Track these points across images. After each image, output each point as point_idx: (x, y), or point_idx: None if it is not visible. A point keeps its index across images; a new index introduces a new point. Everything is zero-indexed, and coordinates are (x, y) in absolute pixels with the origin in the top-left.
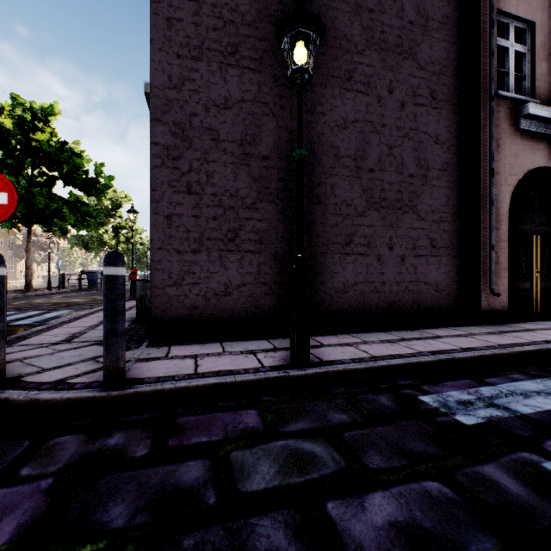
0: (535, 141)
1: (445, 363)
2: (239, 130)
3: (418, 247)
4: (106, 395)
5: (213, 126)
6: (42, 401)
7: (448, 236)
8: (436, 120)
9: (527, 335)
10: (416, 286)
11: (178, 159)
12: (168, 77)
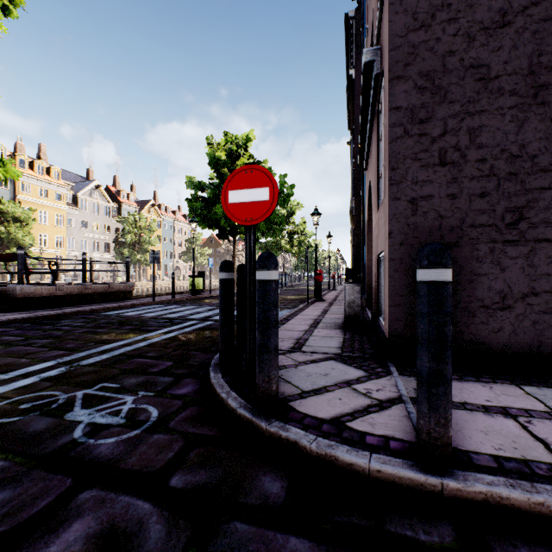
0: None
1: None
2: (526, 52)
3: None
4: (437, 483)
5: (480, 61)
6: (340, 462)
7: None
8: None
9: None
10: None
11: (426, 122)
12: (411, 17)
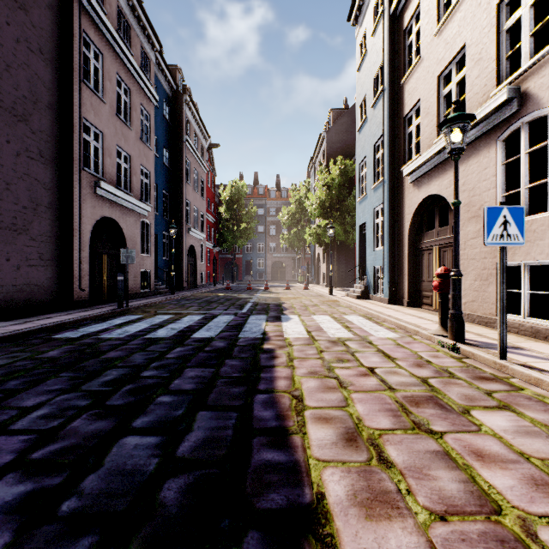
0: (105, 202)
1: (60, 326)
2: None
3: (31, 259)
4: None
5: None
6: None
7: (53, 253)
8: (44, 172)
9: (99, 310)
10: (29, 287)
11: None
12: None
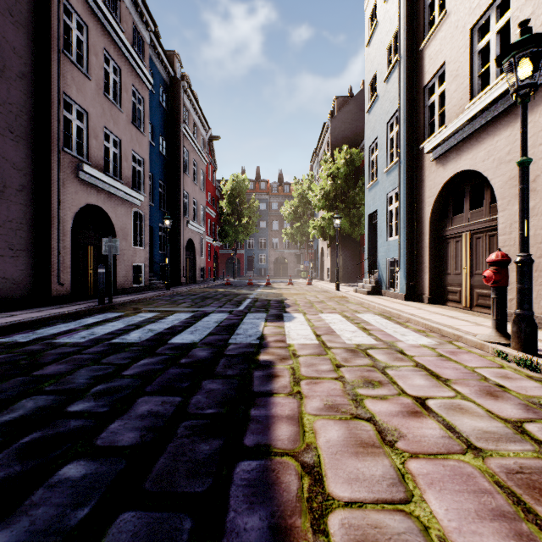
0: (90, 187)
1: (17, 326)
2: None
3: None
4: None
5: None
6: None
7: (26, 242)
8: (14, 150)
9: (77, 306)
10: None
11: None
12: None
